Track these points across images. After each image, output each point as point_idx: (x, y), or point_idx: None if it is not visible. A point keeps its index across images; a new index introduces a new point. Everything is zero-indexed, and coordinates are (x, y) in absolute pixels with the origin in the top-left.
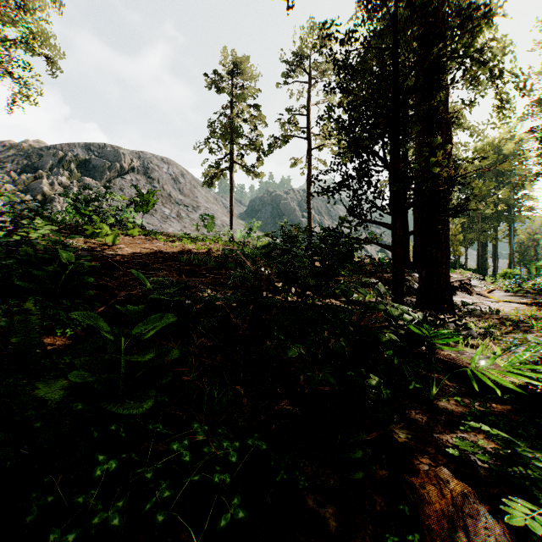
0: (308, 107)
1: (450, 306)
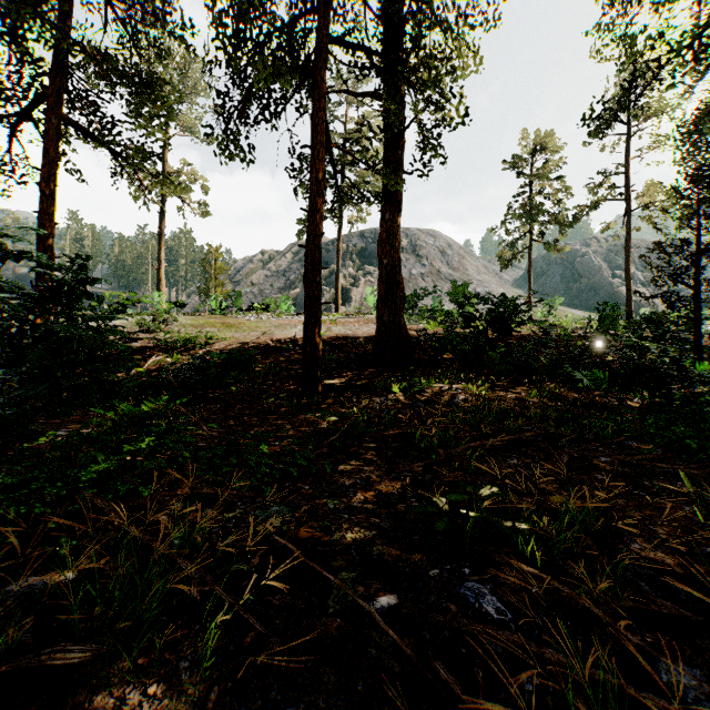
0: (627, 163)
1: None
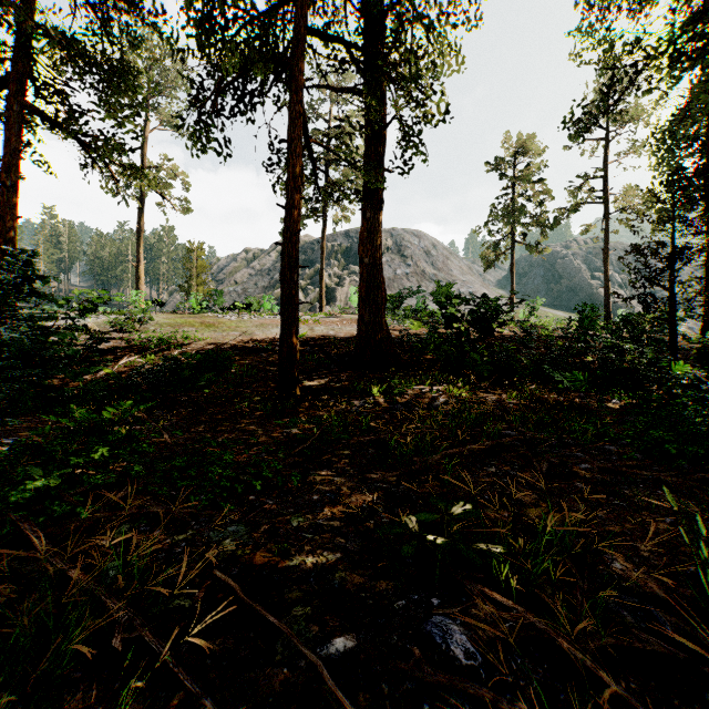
0: (605, 167)
1: None
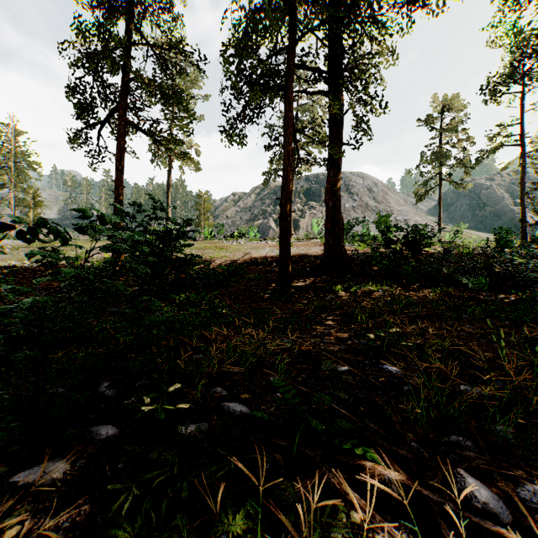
0: (521, 115)
1: None
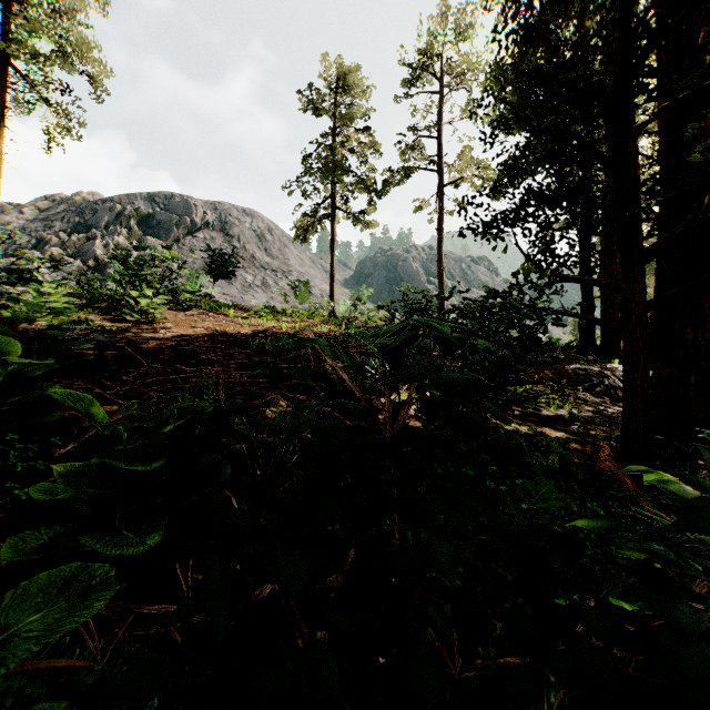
0: (439, 126)
1: None
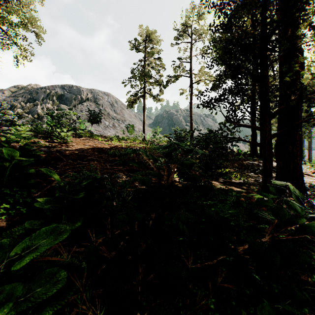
0: (191, 57)
1: (302, 188)
